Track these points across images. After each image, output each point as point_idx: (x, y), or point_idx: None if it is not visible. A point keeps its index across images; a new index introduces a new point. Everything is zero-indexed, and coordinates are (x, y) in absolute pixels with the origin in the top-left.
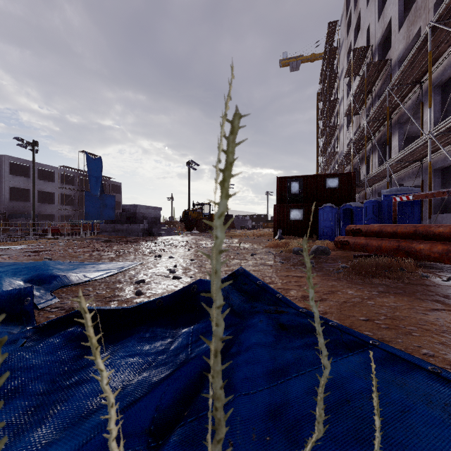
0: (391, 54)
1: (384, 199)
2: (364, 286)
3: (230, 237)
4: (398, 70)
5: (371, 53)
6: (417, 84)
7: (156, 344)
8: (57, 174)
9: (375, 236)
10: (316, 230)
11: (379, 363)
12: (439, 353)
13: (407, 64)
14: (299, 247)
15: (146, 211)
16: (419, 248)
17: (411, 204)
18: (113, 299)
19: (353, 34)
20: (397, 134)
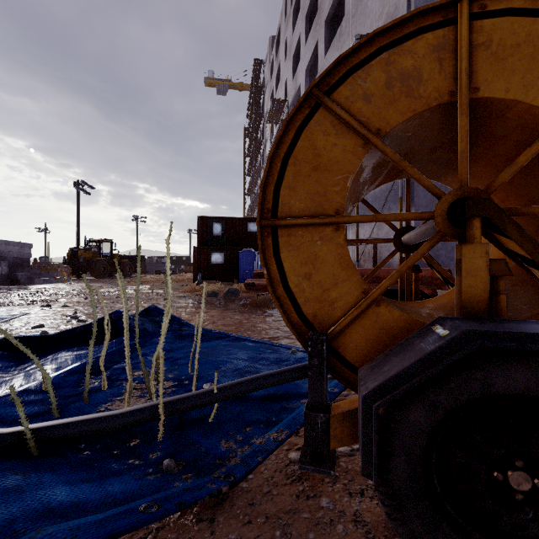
0: None
1: None
2: (249, 313)
3: (140, 284)
4: None
5: (287, 108)
6: None
7: (83, 351)
8: None
9: None
10: (237, 274)
11: (227, 341)
12: (260, 335)
13: None
14: (215, 291)
15: (5, 249)
16: None
17: None
18: None
19: (275, 81)
20: None
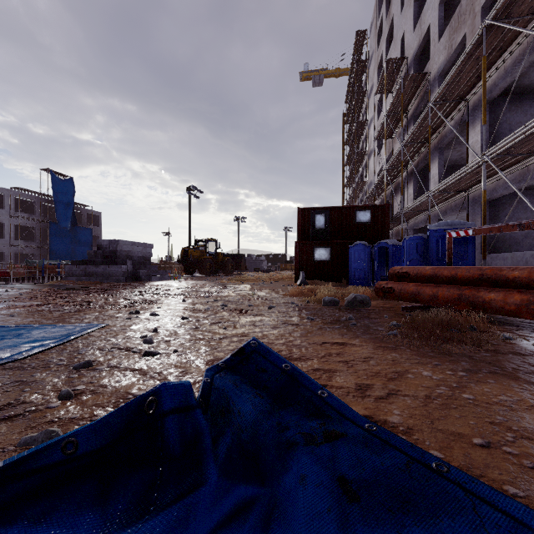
0: (430, 67)
1: (432, 235)
2: (439, 360)
3: (240, 282)
4: (438, 86)
5: (406, 67)
6: (462, 100)
7: None
8: (8, 198)
9: (427, 281)
10: (345, 273)
11: None
12: None
13: (454, 74)
14: (330, 296)
15: (132, 249)
16: (489, 298)
17: (465, 242)
18: (5, 415)
19: (384, 45)
20: (437, 161)
